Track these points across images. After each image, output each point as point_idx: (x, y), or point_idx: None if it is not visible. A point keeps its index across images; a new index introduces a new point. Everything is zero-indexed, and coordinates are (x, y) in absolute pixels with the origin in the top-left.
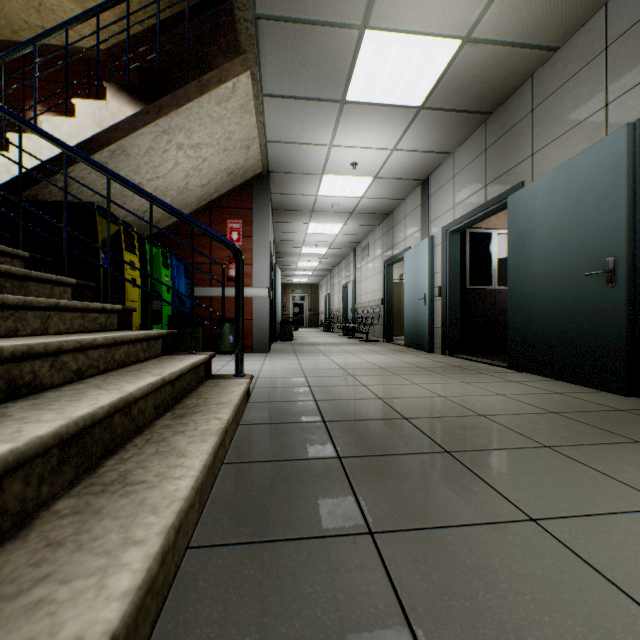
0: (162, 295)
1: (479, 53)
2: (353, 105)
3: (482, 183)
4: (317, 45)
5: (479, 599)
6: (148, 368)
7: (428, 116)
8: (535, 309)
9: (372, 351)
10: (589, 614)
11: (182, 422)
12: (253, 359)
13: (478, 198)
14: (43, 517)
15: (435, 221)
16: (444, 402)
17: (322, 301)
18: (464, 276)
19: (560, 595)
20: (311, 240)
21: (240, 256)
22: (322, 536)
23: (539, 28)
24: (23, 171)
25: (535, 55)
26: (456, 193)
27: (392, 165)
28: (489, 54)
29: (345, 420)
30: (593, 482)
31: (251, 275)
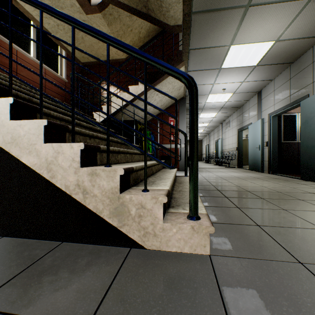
0: (149, 148)
1: (283, 44)
2: (224, 69)
3: (288, 94)
4: (211, 53)
5: (264, 215)
6: (166, 171)
7: (260, 68)
8: (313, 152)
9: (232, 171)
10: (289, 219)
11: (182, 184)
12: (181, 173)
13: (286, 101)
14: (173, 193)
15: (264, 111)
16: (264, 188)
17: (204, 148)
18: (280, 136)
19: (284, 217)
20: (200, 120)
21: (186, 136)
22: (225, 207)
23: (313, 31)
24: (115, 111)
25: (313, 40)
26: (275, 98)
27: (242, 87)
28: (288, 43)
29: (225, 190)
30: (311, 206)
31: (178, 139)
